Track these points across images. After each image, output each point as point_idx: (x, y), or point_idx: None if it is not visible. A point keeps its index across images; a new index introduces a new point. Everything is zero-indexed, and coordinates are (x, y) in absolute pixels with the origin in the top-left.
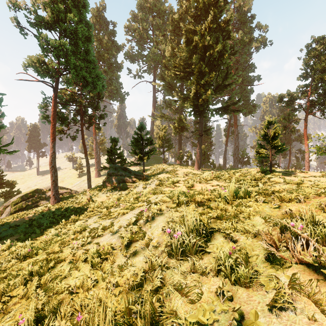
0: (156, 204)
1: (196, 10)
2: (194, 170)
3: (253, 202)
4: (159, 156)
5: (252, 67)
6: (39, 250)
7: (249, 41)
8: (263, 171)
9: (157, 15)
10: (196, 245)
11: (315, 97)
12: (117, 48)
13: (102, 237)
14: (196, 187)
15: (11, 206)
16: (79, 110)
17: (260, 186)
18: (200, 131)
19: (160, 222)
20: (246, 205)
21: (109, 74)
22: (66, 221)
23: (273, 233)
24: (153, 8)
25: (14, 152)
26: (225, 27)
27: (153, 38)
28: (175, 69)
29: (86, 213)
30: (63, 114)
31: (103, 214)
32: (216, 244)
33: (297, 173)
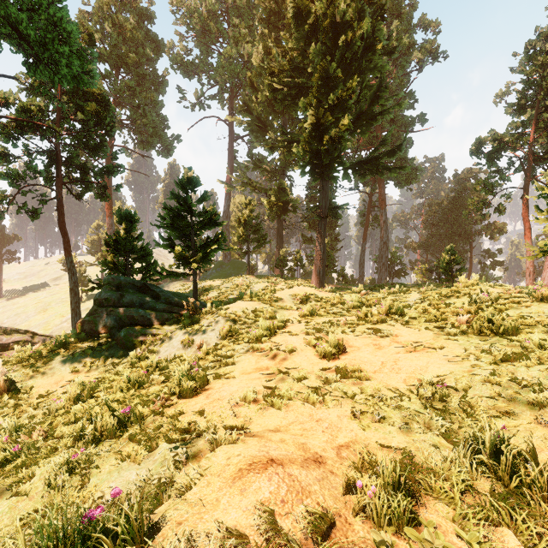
0: None
1: None
2: (319, 289)
3: None
4: (240, 261)
5: (411, 99)
6: None
7: (406, 49)
8: None
9: None
10: None
11: (541, 145)
12: (156, 46)
13: None
14: (354, 354)
15: None
16: (55, 154)
17: None
18: (323, 208)
19: None
20: None
21: (138, 93)
22: None
23: None
24: None
25: None
26: None
27: (229, 32)
28: (272, 79)
29: None
30: None
31: None
32: None
33: None
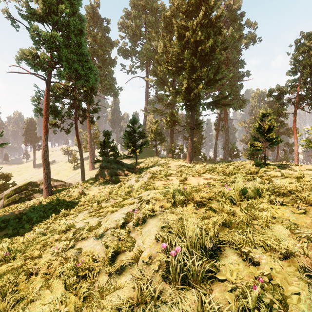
0: (148, 202)
1: (188, 7)
2: (186, 163)
3: (268, 205)
4: (151, 149)
5: (241, 63)
6: (18, 253)
7: (239, 37)
8: (257, 164)
9: (149, 12)
10: (203, 270)
11: (303, 91)
12: (111, 44)
13: (87, 240)
14: (189, 181)
15: (4, 199)
16: (73, 104)
17: (257, 180)
18: (192, 124)
19: (152, 227)
20: (259, 207)
21: (103, 69)
22: (57, 215)
23: (310, 252)
24: (145, 6)
25: (3, 144)
26: (217, 23)
27: (146, 35)
28: (167, 64)
29: (77, 207)
30: (56, 107)
31: (93, 209)
32: (229, 266)
33: (291, 166)
